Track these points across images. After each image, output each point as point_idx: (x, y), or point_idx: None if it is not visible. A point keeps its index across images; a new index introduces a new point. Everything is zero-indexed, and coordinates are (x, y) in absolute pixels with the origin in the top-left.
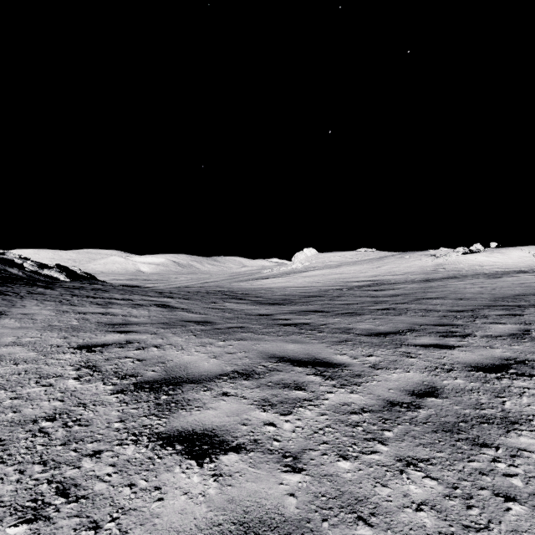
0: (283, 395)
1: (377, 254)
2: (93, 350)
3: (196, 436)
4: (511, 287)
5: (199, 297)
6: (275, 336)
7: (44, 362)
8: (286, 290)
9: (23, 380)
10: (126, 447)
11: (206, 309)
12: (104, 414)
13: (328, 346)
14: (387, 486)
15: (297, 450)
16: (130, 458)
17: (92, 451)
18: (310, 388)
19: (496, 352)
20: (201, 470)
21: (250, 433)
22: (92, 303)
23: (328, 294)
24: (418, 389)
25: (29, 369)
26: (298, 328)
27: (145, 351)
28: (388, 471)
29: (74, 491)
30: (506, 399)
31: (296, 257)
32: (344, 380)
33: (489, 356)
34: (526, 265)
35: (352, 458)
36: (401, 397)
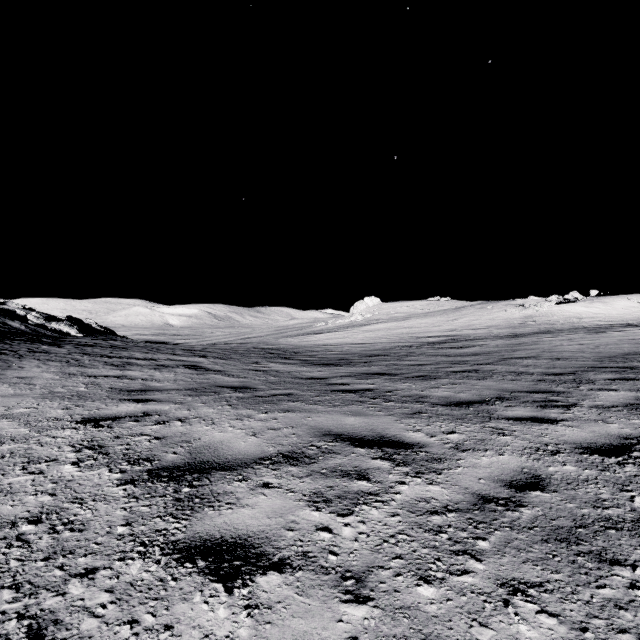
0: (342, 487)
1: (453, 304)
2: (100, 425)
3: (226, 547)
4: (618, 344)
5: (238, 356)
6: (330, 406)
7: (37, 441)
8: (343, 347)
9: (7, 466)
10: (130, 563)
11: (245, 371)
12: (105, 513)
13: (397, 420)
14: (488, 627)
15: (360, 567)
16: (135, 580)
17: (84, 569)
18: (376, 477)
19: (612, 428)
20: (229, 598)
21: (297, 542)
22: (106, 363)
23: (394, 353)
24: (517, 479)
25: (16, 450)
26: (359, 396)
27: (166, 426)
28: (487, 601)
29: (53, 632)
30: (635, 494)
31: (355, 307)
32: (420, 466)
33: (603, 433)
34: (634, 317)
35: (436, 581)
36: (496, 490)
